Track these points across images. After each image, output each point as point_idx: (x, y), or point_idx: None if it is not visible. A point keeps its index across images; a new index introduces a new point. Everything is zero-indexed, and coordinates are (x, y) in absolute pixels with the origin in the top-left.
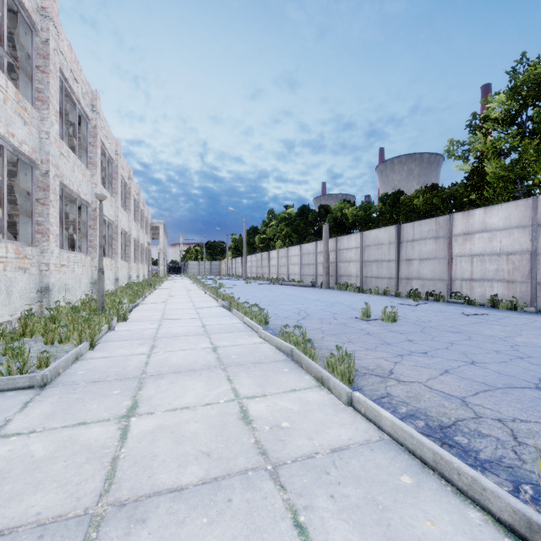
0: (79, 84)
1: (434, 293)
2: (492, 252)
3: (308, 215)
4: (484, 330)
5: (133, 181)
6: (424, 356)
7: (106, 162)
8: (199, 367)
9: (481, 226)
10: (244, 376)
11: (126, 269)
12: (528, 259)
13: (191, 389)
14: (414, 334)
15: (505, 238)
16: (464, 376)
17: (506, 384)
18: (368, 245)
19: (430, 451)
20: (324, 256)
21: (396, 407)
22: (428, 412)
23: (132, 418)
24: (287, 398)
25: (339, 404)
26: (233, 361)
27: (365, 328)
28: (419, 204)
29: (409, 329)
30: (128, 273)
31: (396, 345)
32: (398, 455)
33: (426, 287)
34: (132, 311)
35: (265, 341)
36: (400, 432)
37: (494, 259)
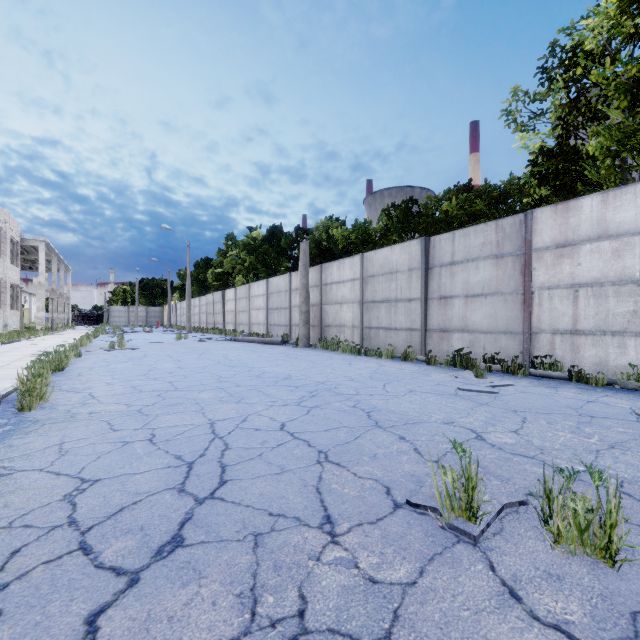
0: None
1: (499, 358)
2: (622, 277)
3: (281, 239)
4: None
5: None
6: None
7: None
8: None
9: (596, 228)
10: None
11: None
12: None
13: None
14: None
15: None
16: None
17: None
18: (372, 275)
19: None
20: (301, 294)
21: None
22: None
23: None
24: None
25: None
26: None
27: None
28: (451, 211)
29: None
30: None
31: None
32: None
33: (479, 346)
34: None
35: None
36: None
37: (628, 291)
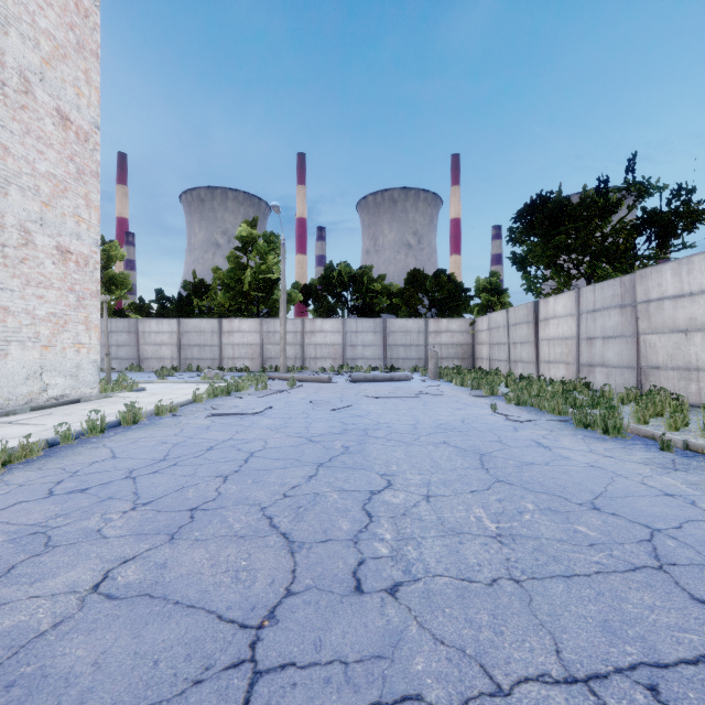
0: None
1: None
2: None
3: None
4: None
5: None
6: None
7: None
8: None
9: None
10: None
11: None
12: None
13: None
14: None
15: None
16: None
17: None
18: None
19: None
20: None
21: None
22: None
23: None
24: None
25: None
26: None
27: None
28: None
29: None
30: None
31: None
32: None
33: None
34: None
35: None
36: None
37: None
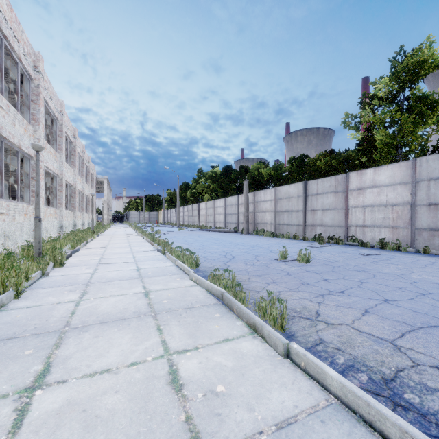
0: (21, 43)
1: (334, 237)
2: (380, 203)
3: (231, 173)
4: (383, 269)
5: (79, 140)
6: (342, 295)
7: (51, 121)
8: (128, 315)
9: (371, 182)
10: (175, 324)
11: (71, 217)
12: (409, 210)
13: (116, 344)
14: (327, 273)
15: (390, 193)
16: (384, 316)
17: (424, 323)
18: (280, 198)
19: (396, 428)
20: (244, 207)
21: (333, 356)
22: (367, 362)
23: (37, 392)
24: (221, 351)
25: (275, 356)
26: (164, 307)
27: (285, 269)
28: (321, 165)
29: (322, 269)
30: (73, 221)
31: (314, 284)
32: (354, 427)
33: (327, 232)
34: (71, 256)
35: (195, 283)
36: (351, 397)
37: (382, 209)
